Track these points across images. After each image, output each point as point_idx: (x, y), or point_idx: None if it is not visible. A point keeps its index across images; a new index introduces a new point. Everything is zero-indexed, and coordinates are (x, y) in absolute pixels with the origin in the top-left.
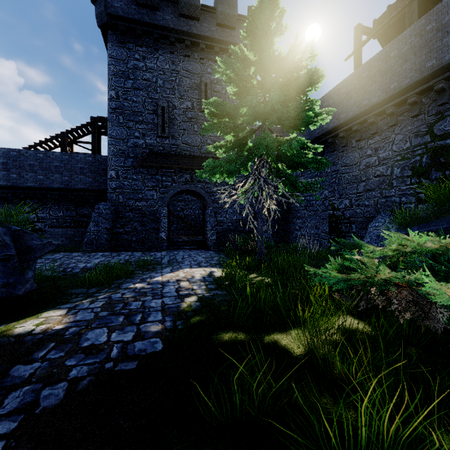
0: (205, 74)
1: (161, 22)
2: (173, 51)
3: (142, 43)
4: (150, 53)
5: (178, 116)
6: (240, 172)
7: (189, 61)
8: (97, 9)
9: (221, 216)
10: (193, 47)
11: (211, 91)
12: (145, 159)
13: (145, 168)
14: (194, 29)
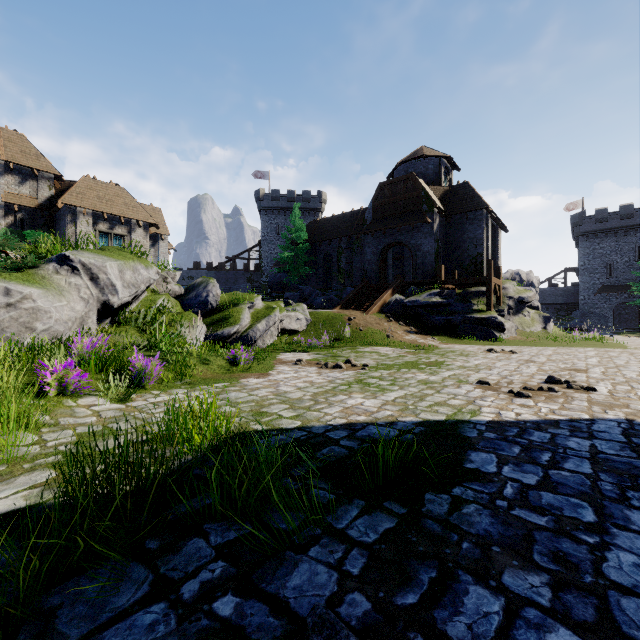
0: (638, 241)
1: (609, 226)
2: (616, 236)
3: (597, 238)
4: (602, 240)
5: (619, 266)
6: None
7: (627, 238)
8: (574, 231)
9: None
10: (630, 230)
11: None
12: (600, 290)
13: (599, 294)
14: (630, 223)
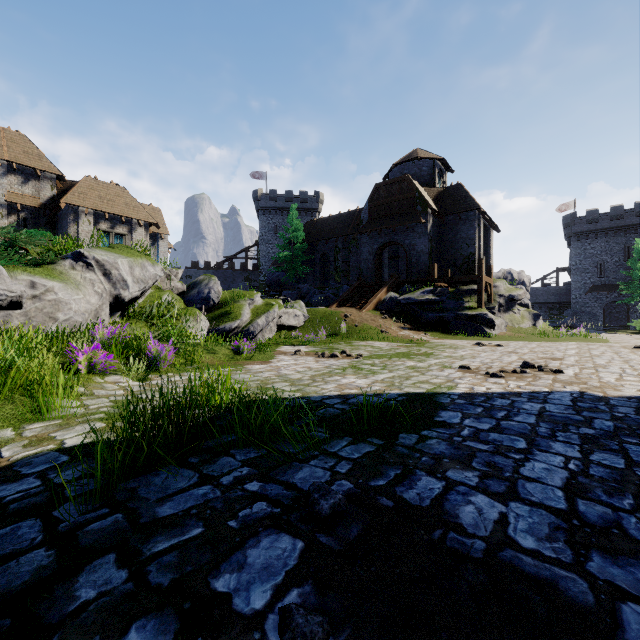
0: (628, 242)
1: (599, 227)
2: (606, 237)
3: (588, 238)
4: (593, 240)
5: (609, 266)
6: (635, 300)
7: (616, 238)
8: (566, 231)
9: (639, 313)
10: (619, 230)
11: (632, 249)
12: (591, 290)
13: (590, 293)
14: (619, 224)
